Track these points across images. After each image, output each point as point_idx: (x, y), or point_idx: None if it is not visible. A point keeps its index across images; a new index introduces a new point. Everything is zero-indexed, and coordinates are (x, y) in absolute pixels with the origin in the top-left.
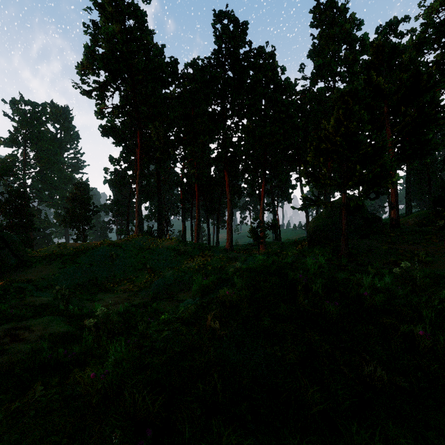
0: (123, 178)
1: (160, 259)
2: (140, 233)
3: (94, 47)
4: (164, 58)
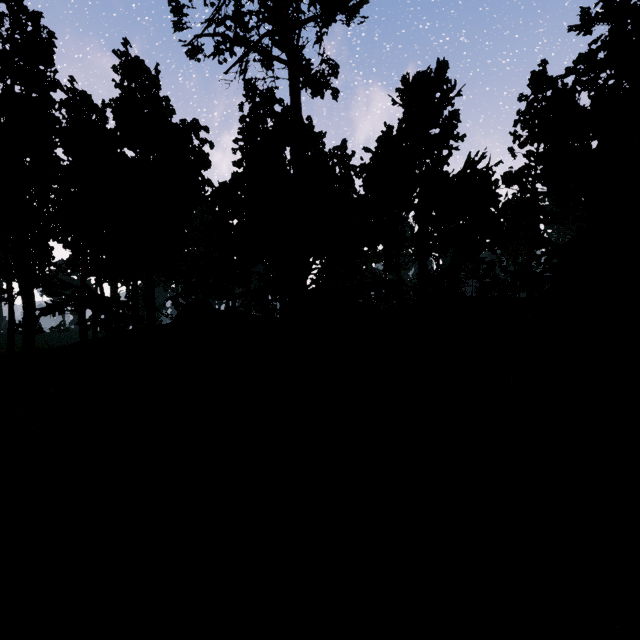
0: None
1: None
2: None
3: None
4: None
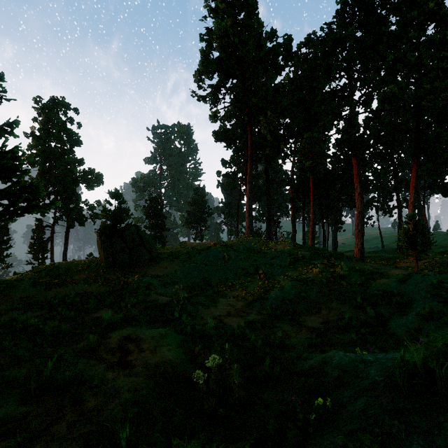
0: (233, 179)
1: (273, 264)
2: (251, 235)
3: (208, 50)
4: (276, 38)
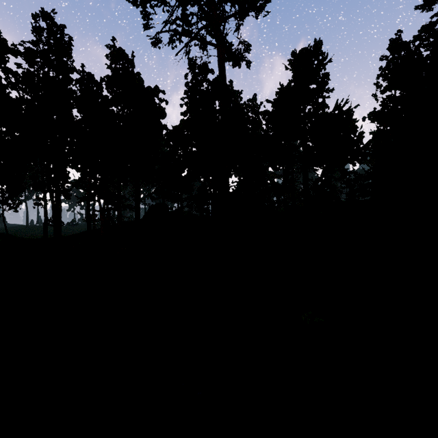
0: None
1: None
2: None
3: None
4: None
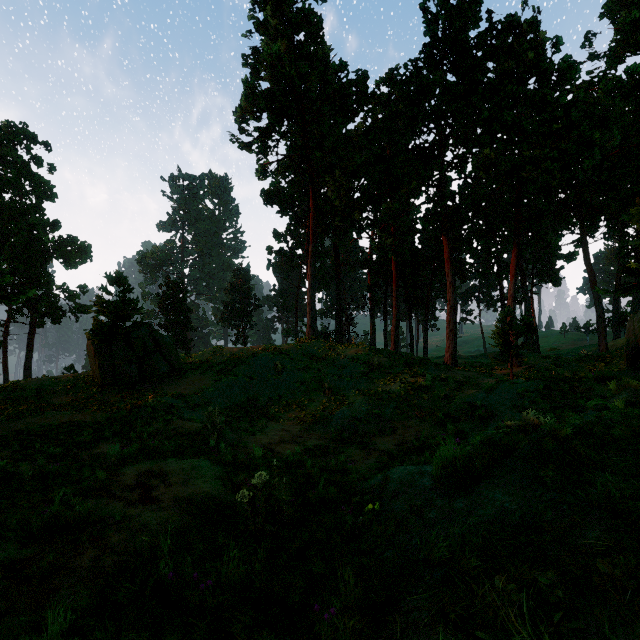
0: (290, 259)
1: (342, 375)
2: (314, 336)
3: (254, 81)
4: (347, 74)
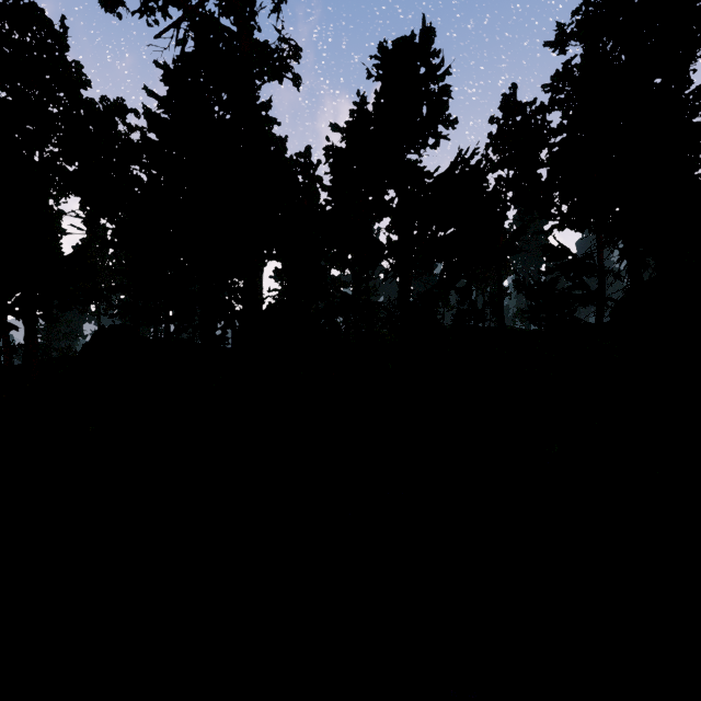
0: None
1: None
2: None
3: None
4: None
